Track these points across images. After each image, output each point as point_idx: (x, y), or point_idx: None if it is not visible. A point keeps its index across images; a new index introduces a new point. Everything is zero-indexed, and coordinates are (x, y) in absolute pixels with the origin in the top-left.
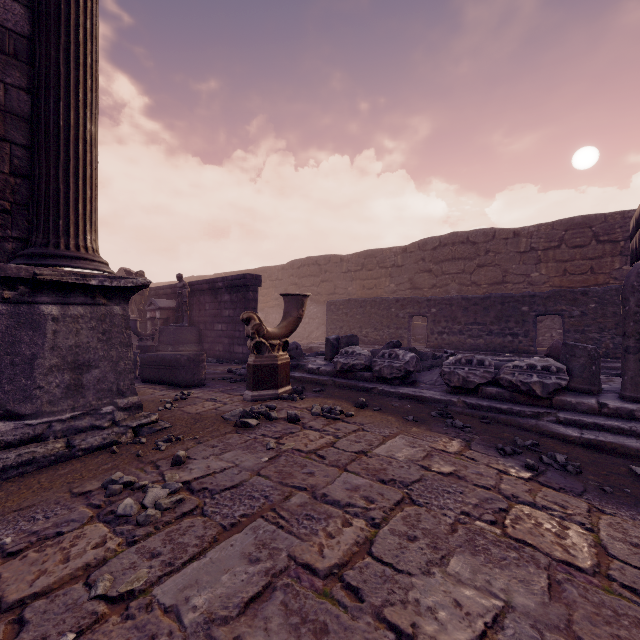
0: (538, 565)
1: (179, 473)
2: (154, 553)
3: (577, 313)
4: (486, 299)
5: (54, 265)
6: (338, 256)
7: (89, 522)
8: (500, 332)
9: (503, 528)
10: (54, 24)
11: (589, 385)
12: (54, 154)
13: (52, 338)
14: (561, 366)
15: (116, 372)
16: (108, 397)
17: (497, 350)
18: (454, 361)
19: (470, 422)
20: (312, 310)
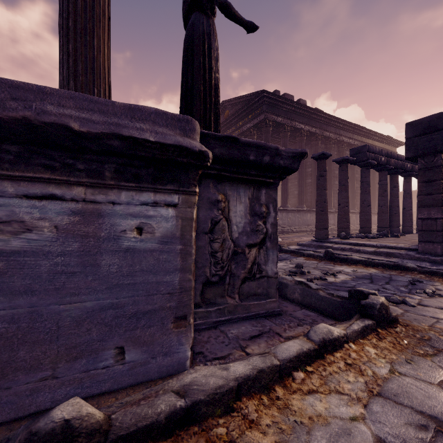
0: None
1: None
2: None
3: None
4: None
5: None
6: None
7: None
8: None
9: None
10: None
11: None
12: None
13: None
14: None
15: None
16: None
17: None
18: None
19: None
20: None
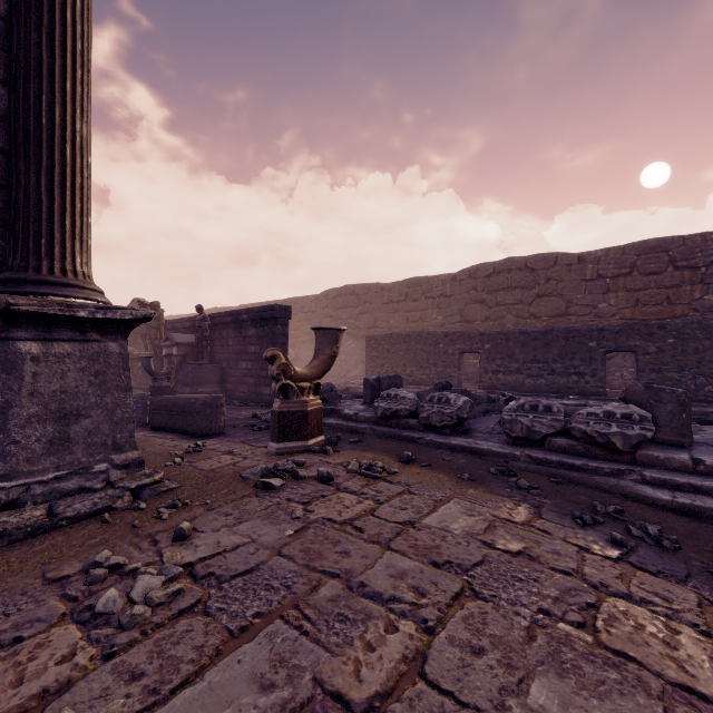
0: (648, 692)
1: (181, 551)
2: (135, 673)
3: (653, 349)
4: (548, 333)
5: (33, 293)
6: (379, 285)
7: (59, 622)
8: (564, 371)
9: (595, 633)
10: (35, 1)
11: (678, 436)
12: (35, 158)
13: (31, 382)
14: (645, 414)
15: (112, 422)
16: (102, 452)
17: (560, 392)
18: (516, 407)
19: (537, 481)
20: (349, 346)
